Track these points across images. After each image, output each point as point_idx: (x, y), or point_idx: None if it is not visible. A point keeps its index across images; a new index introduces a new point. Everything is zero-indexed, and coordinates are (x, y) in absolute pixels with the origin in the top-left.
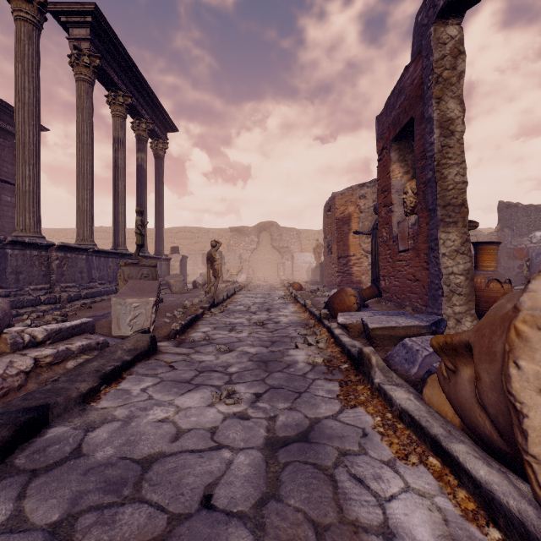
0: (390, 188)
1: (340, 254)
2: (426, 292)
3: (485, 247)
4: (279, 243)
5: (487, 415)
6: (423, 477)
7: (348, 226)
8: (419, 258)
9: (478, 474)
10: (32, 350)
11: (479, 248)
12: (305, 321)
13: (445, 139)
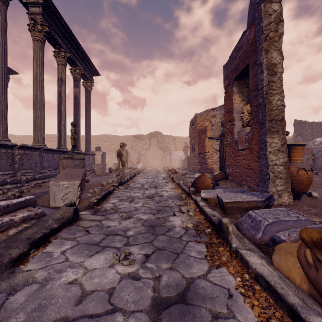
0: (233, 110)
1: (200, 151)
2: (257, 176)
3: (295, 147)
4: (162, 145)
5: None
6: None
7: (205, 134)
8: (252, 154)
9: None
10: None
11: (291, 148)
12: (179, 195)
13: (271, 77)
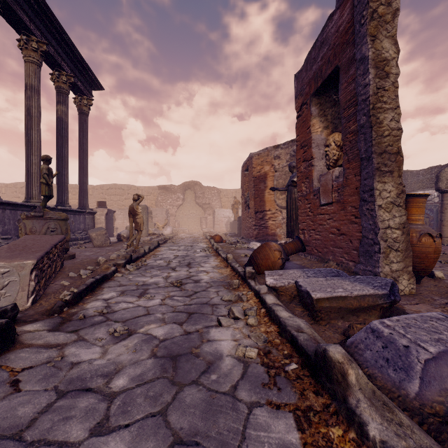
0: (311, 142)
1: (257, 209)
2: (354, 246)
3: (414, 199)
4: (202, 200)
5: None
6: None
7: (264, 184)
8: (345, 211)
9: None
10: None
11: (408, 200)
12: (228, 279)
13: (381, 81)
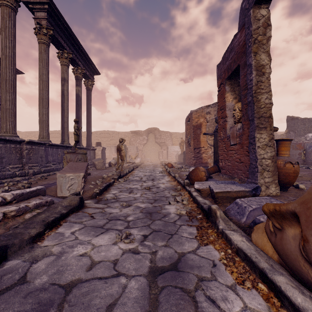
0: (225, 107)
1: (195, 147)
2: (247, 169)
3: (283, 142)
4: (159, 140)
5: (310, 266)
6: (256, 298)
7: (200, 130)
8: (243, 149)
9: (296, 301)
10: (3, 207)
11: (279, 143)
12: (175, 187)
13: (259, 77)
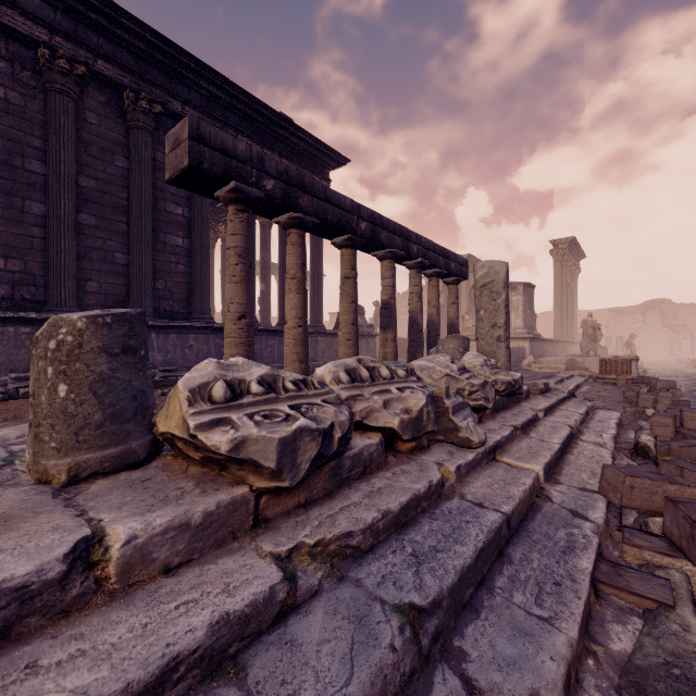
0: None
1: None
2: None
3: None
4: (672, 321)
5: None
6: None
7: None
8: None
9: None
10: None
11: None
12: None
13: None
